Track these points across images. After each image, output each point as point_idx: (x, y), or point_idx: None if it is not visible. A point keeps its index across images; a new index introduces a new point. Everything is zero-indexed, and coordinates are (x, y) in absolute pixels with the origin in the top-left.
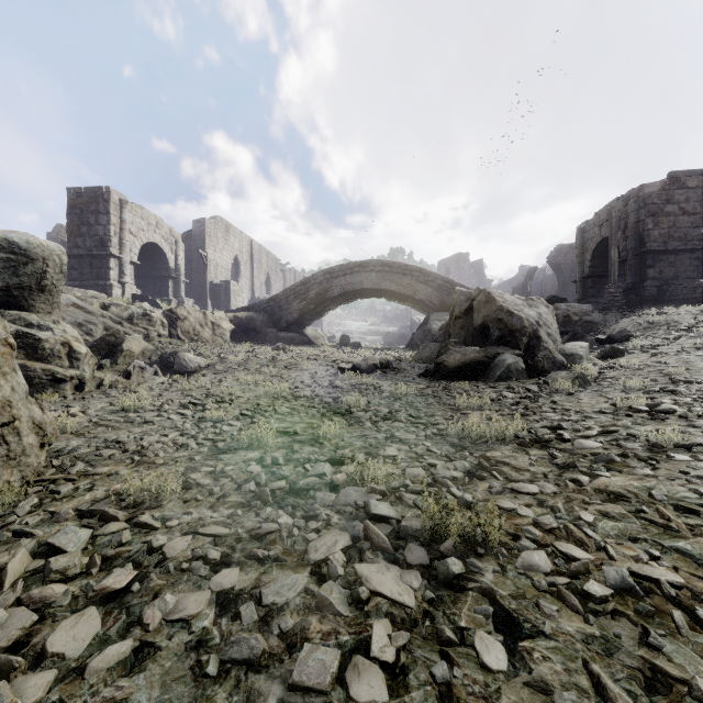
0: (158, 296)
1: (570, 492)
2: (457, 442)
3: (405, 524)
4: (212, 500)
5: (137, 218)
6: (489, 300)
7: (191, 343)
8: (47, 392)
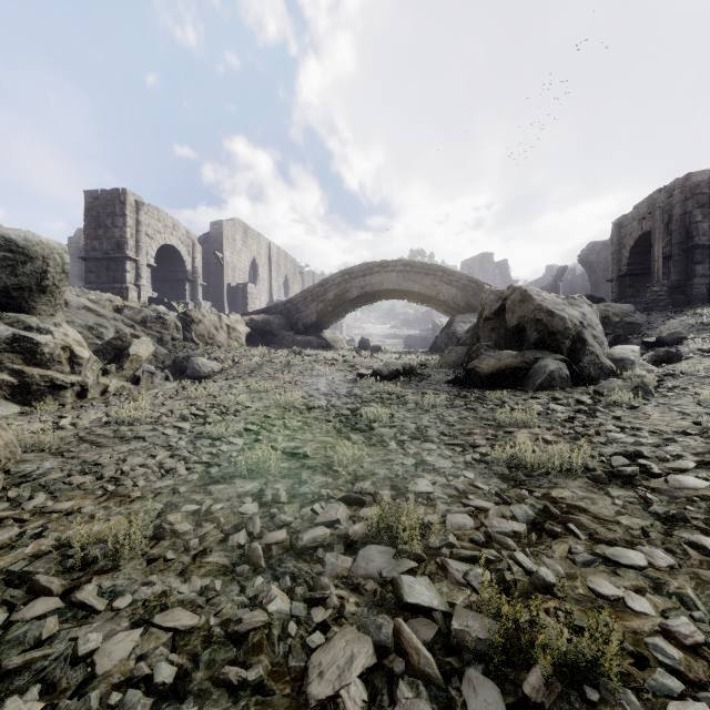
0: (175, 299)
1: (696, 567)
2: (507, 472)
3: (459, 626)
4: (186, 559)
5: (154, 220)
6: (525, 299)
7: (206, 347)
8: (46, 400)
